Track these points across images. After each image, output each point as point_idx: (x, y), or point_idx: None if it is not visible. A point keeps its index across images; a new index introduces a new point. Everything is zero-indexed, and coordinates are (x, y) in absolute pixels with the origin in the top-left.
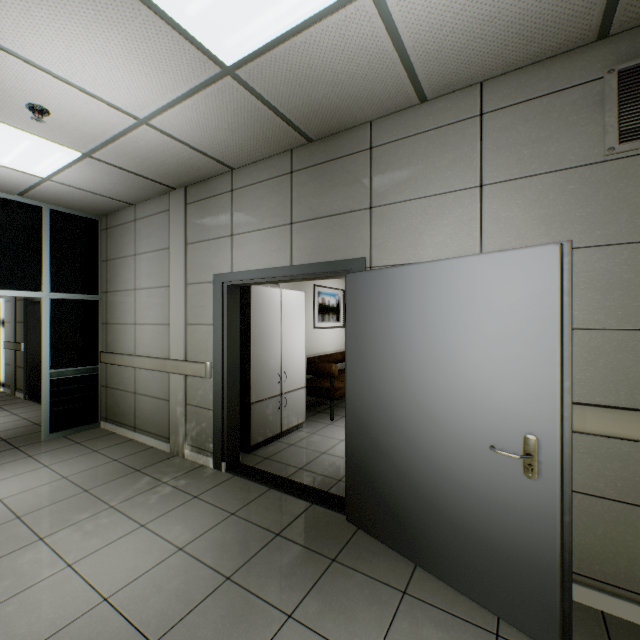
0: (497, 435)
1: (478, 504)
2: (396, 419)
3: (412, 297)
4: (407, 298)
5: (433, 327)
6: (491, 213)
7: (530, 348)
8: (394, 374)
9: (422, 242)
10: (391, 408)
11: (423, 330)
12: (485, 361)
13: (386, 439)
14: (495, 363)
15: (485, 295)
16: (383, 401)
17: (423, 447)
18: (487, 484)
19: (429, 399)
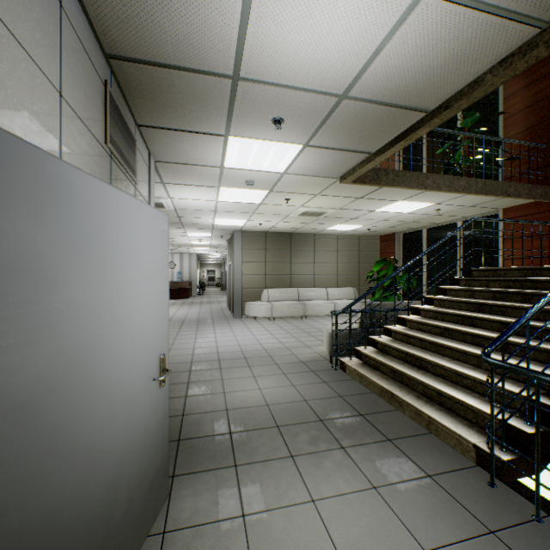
0: (151, 369)
1: (142, 447)
2: (67, 444)
3: (90, 226)
4: (84, 225)
5: (113, 273)
6: (67, 137)
7: (162, 288)
8: (63, 363)
9: (11, 115)
10: (58, 433)
11: (103, 277)
12: (145, 305)
13: (47, 507)
14: (150, 305)
15: (145, 242)
16: (41, 434)
17: (103, 446)
18: (146, 420)
19: (109, 372)
